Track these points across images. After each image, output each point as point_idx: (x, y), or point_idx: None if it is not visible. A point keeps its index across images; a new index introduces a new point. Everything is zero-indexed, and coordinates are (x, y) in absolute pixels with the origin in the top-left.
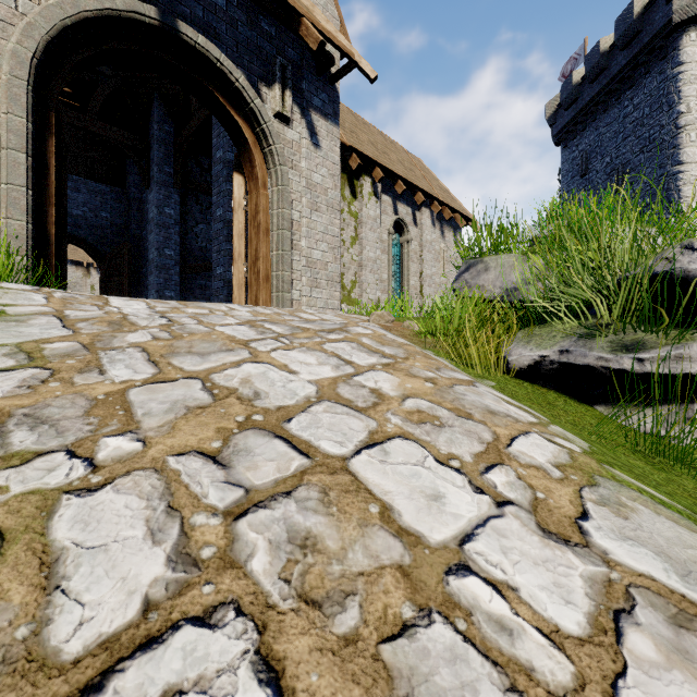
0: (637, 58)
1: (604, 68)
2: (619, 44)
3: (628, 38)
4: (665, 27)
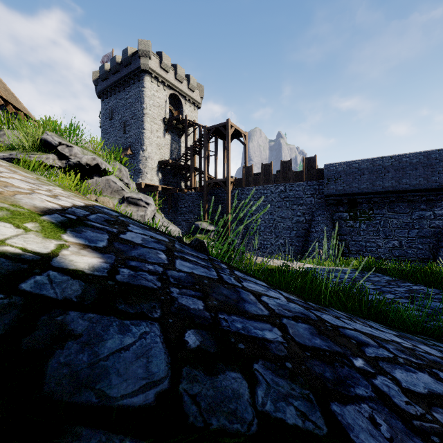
0: (130, 74)
1: (118, 70)
2: (123, 63)
3: (127, 63)
4: (139, 68)
